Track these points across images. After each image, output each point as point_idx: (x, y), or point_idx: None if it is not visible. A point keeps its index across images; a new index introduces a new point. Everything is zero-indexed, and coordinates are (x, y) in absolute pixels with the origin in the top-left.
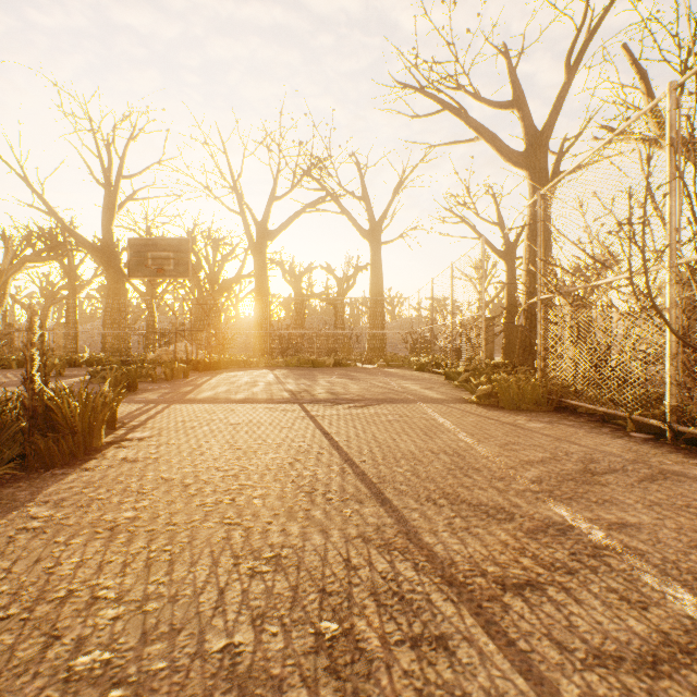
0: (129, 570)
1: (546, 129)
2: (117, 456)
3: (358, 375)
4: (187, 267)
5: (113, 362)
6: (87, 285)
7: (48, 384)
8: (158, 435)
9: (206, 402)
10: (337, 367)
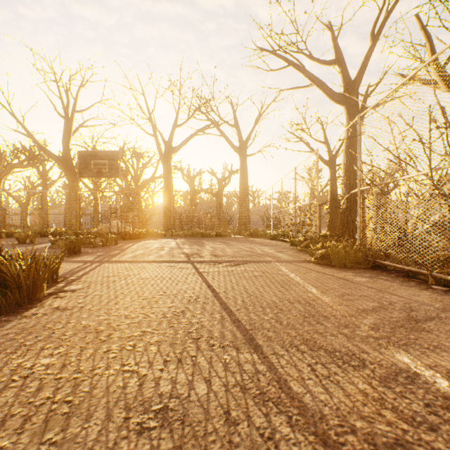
0: (27, 425)
1: (357, 78)
2: (52, 305)
3: (232, 242)
4: (117, 170)
5: (70, 233)
6: (55, 184)
7: (1, 251)
8: (87, 287)
9: (127, 262)
10: (217, 237)
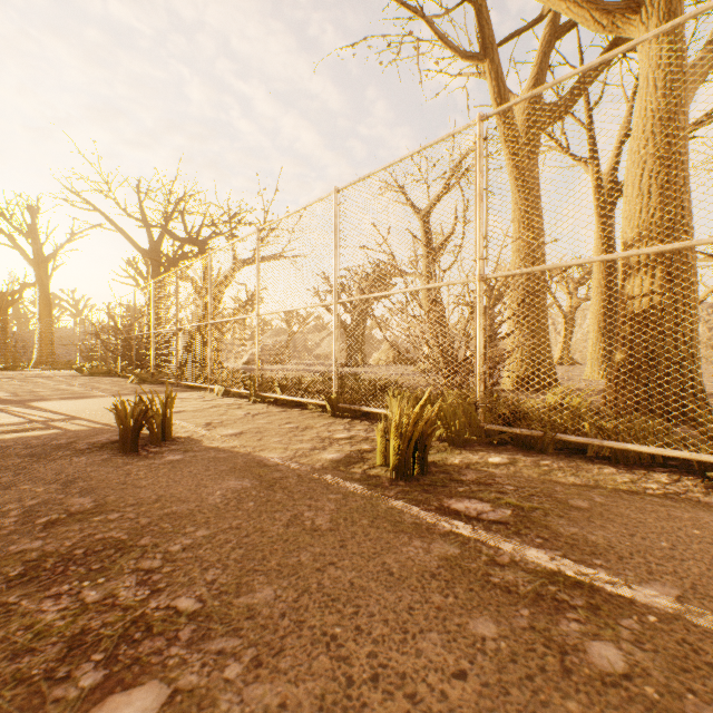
0: None
1: (158, 242)
2: None
3: (26, 373)
4: None
5: None
6: None
7: None
8: None
9: None
10: (3, 370)
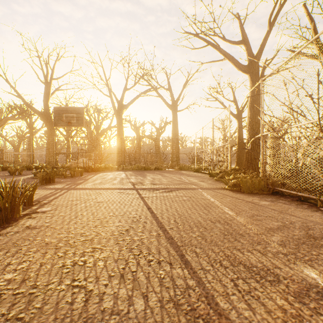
0: None
1: (258, 53)
2: (24, 224)
3: (166, 174)
4: (82, 121)
5: (48, 167)
6: (38, 131)
7: None
8: (55, 209)
9: (87, 189)
10: (156, 170)
